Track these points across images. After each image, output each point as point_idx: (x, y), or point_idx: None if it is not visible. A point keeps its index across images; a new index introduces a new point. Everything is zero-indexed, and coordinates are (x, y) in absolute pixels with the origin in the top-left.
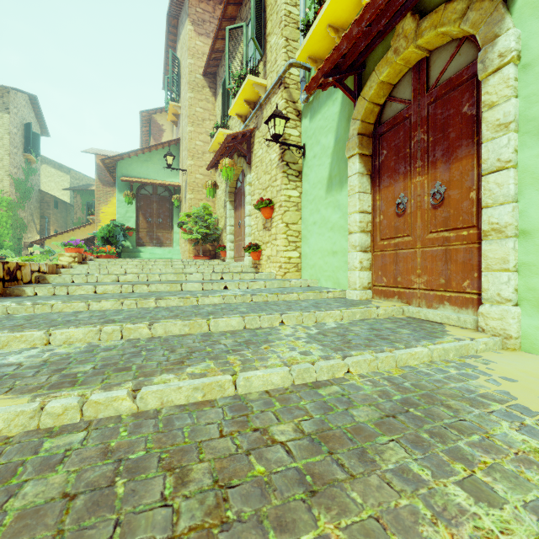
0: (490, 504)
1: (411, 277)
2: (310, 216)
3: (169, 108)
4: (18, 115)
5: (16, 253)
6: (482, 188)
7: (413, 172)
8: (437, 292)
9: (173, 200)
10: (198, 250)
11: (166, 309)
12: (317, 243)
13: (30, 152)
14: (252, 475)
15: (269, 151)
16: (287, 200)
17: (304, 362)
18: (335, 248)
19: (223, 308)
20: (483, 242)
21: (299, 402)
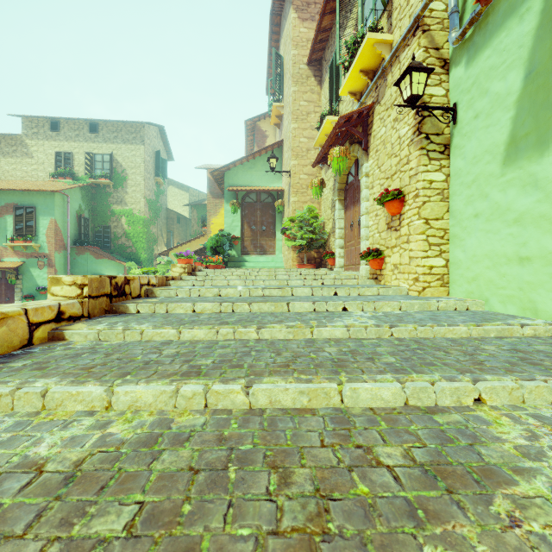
0: None
1: None
2: (466, 206)
3: (272, 110)
4: (151, 145)
5: (149, 264)
6: None
7: None
8: None
9: (275, 206)
10: (302, 258)
11: (270, 346)
12: (481, 245)
13: (159, 176)
14: None
15: (396, 126)
16: (427, 187)
17: None
18: (526, 252)
19: (354, 352)
20: None
21: None
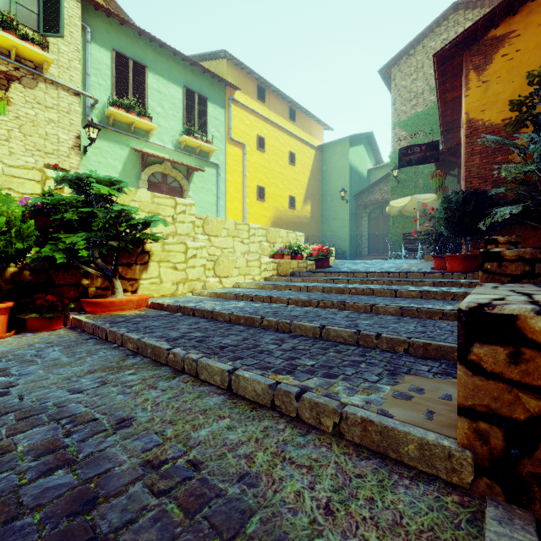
0: None
1: None
2: None
3: None
4: None
5: None
6: None
7: None
8: None
9: None
10: None
11: None
12: None
13: None
14: None
15: (53, 126)
16: None
17: None
18: None
19: None
20: None
21: None
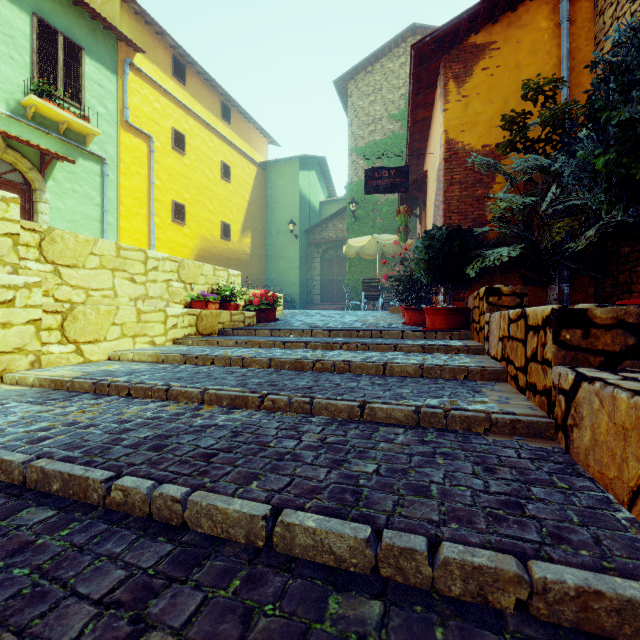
0: None
1: None
2: None
3: None
4: None
5: None
6: None
7: None
8: None
9: None
10: None
11: None
12: None
13: None
14: None
15: None
16: None
17: None
18: None
19: None
20: None
21: None
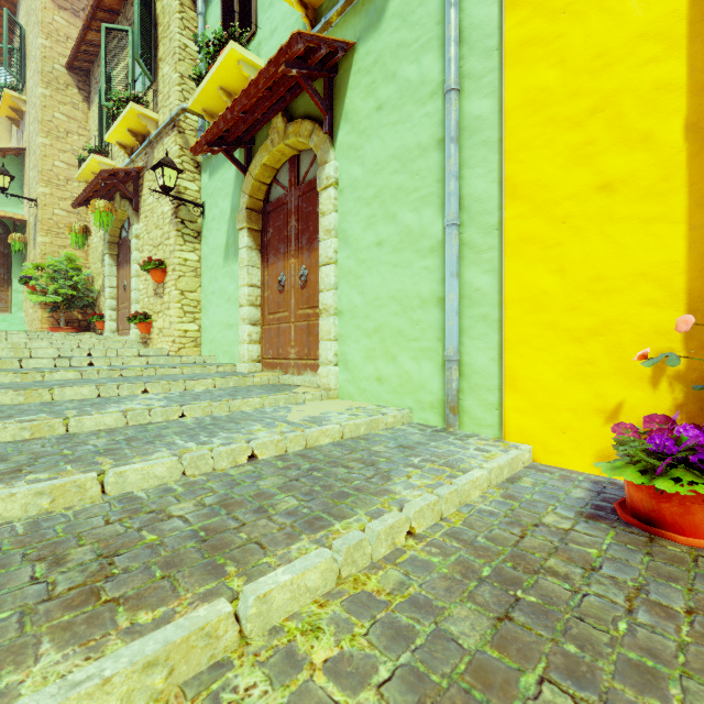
0: (204, 445)
1: (288, 349)
2: (209, 285)
3: (4, 97)
4: None
5: None
6: (319, 276)
7: (290, 254)
8: (303, 361)
9: (10, 241)
10: (58, 319)
11: None
12: (216, 315)
13: None
14: (61, 454)
15: (161, 201)
16: (183, 264)
17: (141, 409)
18: (232, 321)
19: (77, 381)
20: (320, 319)
21: (124, 431)
